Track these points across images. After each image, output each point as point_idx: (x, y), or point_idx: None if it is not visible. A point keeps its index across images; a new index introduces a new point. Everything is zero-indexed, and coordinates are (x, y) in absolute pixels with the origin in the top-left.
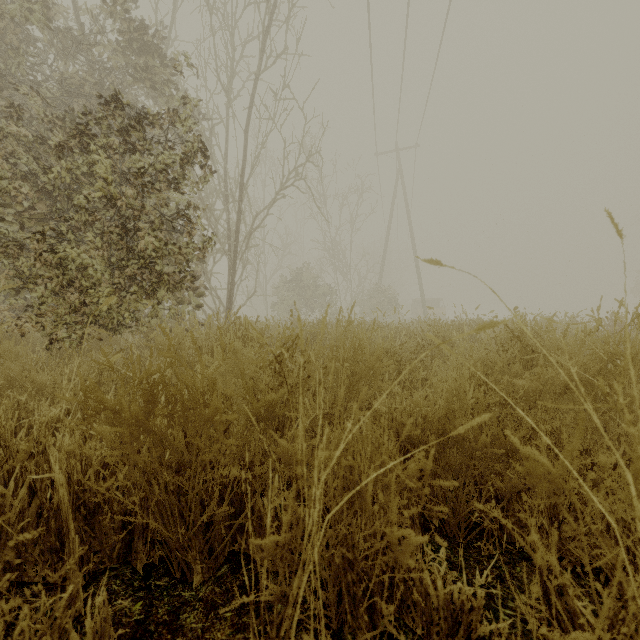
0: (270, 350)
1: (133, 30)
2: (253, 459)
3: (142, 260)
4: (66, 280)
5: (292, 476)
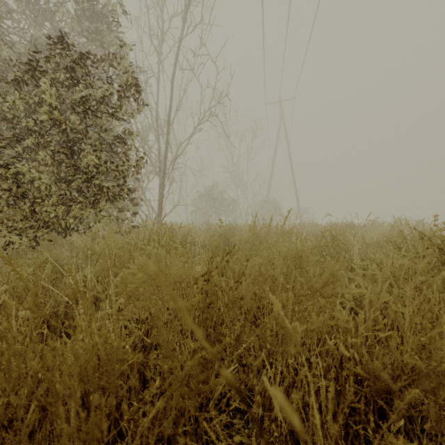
0: (226, 377)
1: (85, 1)
2: (175, 433)
3: (85, 175)
4: (21, 192)
5: (227, 441)
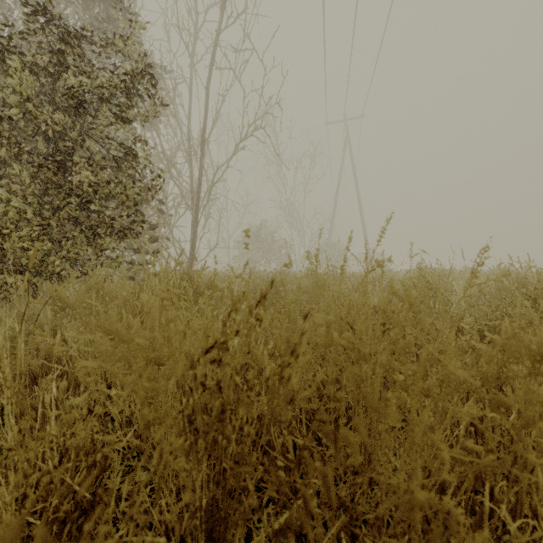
0: None
1: None
2: None
3: (77, 199)
4: None
5: None
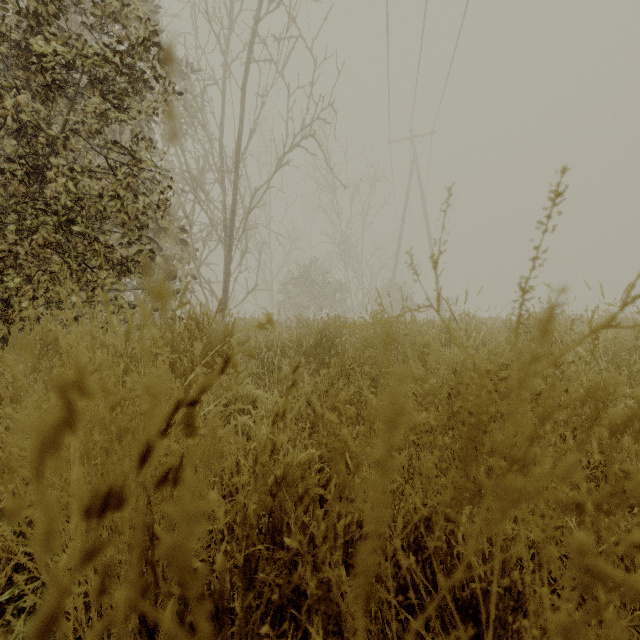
0: None
1: None
2: None
3: (53, 216)
4: None
5: None
